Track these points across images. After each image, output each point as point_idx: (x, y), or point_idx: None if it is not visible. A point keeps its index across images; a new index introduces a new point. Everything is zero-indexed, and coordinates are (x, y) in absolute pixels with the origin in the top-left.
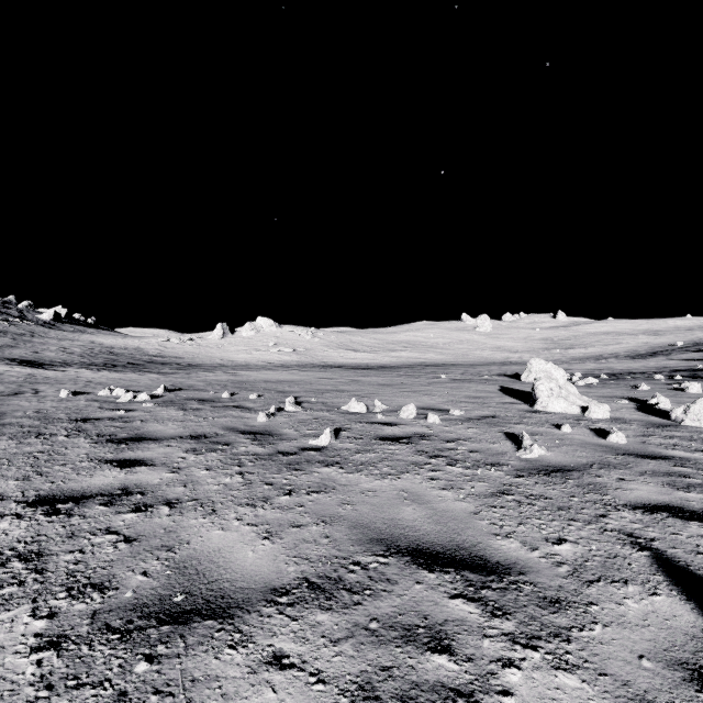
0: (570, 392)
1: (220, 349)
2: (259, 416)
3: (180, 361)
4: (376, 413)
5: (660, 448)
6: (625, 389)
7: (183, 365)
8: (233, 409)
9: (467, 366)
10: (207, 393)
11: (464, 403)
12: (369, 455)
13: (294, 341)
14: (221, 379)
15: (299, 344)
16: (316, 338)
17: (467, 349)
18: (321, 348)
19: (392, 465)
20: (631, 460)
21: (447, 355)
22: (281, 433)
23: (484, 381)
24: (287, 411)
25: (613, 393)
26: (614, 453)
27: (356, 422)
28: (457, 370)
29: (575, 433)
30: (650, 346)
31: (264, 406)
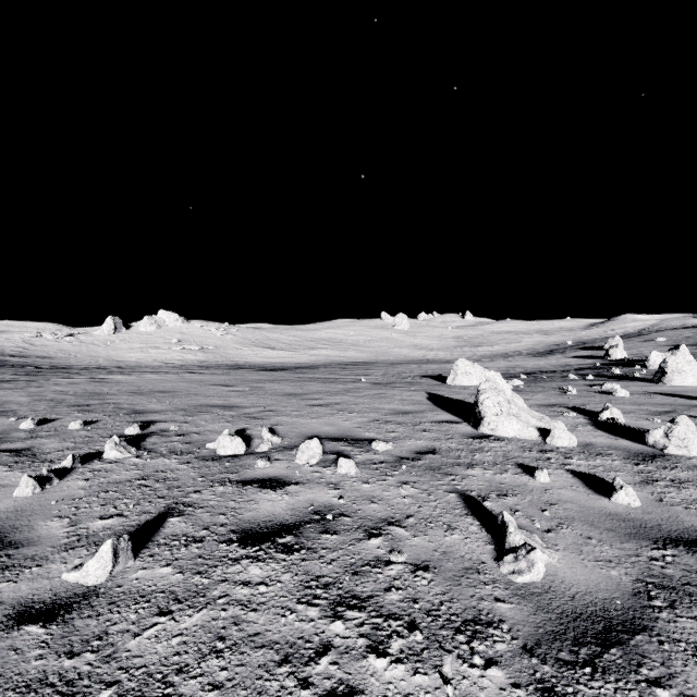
0: (519, 407)
1: (108, 347)
2: (17, 486)
3: (45, 363)
4: (259, 455)
5: (696, 516)
6: (555, 393)
7: (44, 367)
8: (2, 459)
9: (387, 365)
10: (2, 421)
11: (389, 425)
12: (186, 622)
13: (203, 337)
14: (69, 390)
15: (208, 341)
16: (229, 335)
17: (386, 347)
18: (233, 346)
19: (228, 677)
20: (693, 565)
21: (367, 353)
22: (27, 537)
23: (409, 386)
24: (104, 459)
25: (549, 400)
26: (649, 539)
27: (215, 482)
28: (378, 371)
29: (556, 484)
30: (545, 344)
31: (71, 449)
